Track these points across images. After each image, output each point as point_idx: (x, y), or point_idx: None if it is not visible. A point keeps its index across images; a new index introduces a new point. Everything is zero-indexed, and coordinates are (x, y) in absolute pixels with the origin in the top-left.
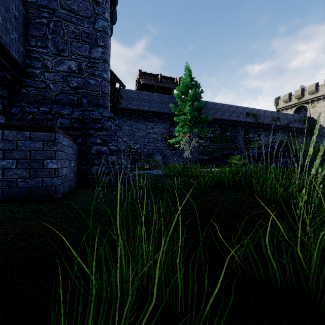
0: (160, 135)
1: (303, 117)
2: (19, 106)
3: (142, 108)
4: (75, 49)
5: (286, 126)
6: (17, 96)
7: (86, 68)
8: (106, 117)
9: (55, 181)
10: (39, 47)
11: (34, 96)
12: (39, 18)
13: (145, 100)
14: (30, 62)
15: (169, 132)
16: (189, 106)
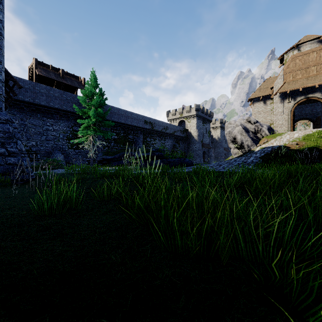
0: (61, 133)
1: (183, 128)
2: None
3: (38, 102)
4: None
5: (172, 134)
6: None
7: None
8: (2, 119)
9: None
10: None
11: None
12: None
13: (43, 94)
14: None
15: (72, 131)
16: (93, 111)
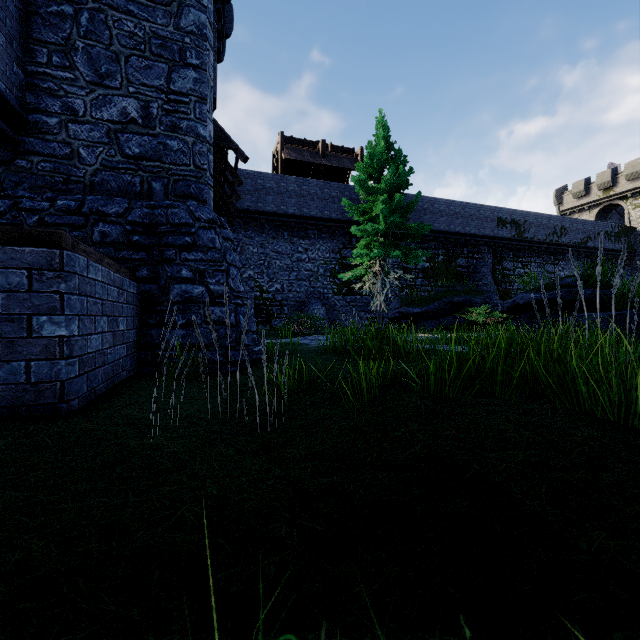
0: (322, 265)
1: (616, 226)
2: (9, 196)
3: (285, 210)
4: (137, 72)
5: (580, 246)
6: (7, 174)
7: (159, 114)
8: (203, 220)
9: (61, 368)
10: (56, 68)
11: (46, 174)
12: (57, 2)
13: (293, 194)
14: (37, 99)
15: (340, 258)
16: (382, 203)
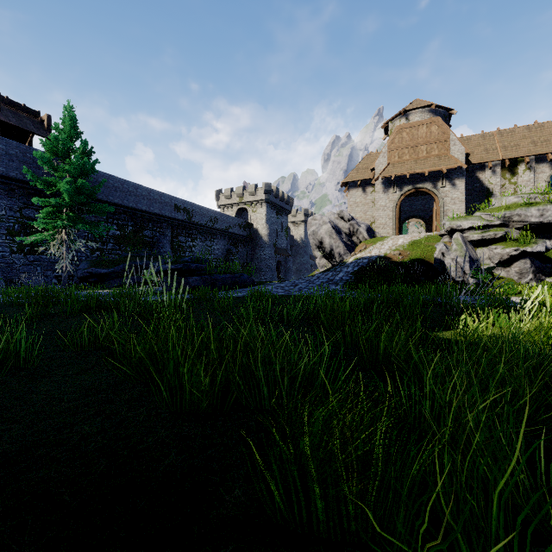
0: None
1: (244, 222)
2: None
3: None
4: None
5: (225, 231)
6: None
7: None
8: None
9: None
10: None
11: None
12: None
13: None
14: None
15: (21, 217)
16: (67, 183)
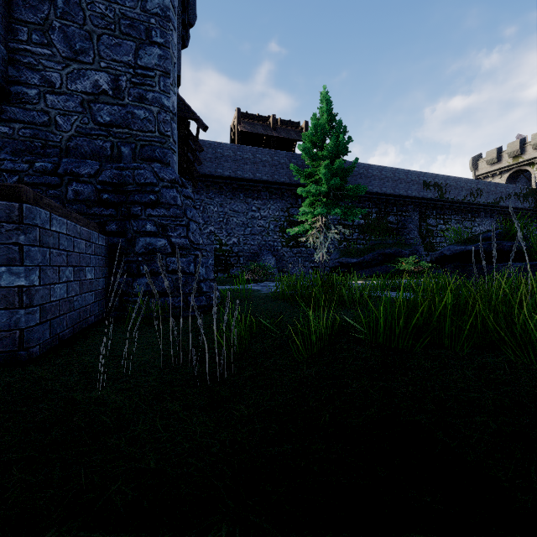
0: (272, 222)
1: (525, 188)
2: None
3: (241, 174)
4: (108, 49)
5: (493, 205)
6: None
7: (128, 86)
8: (166, 180)
9: (20, 317)
10: (35, 45)
11: (26, 140)
12: None
13: (247, 161)
14: (18, 73)
15: (288, 216)
16: (324, 168)
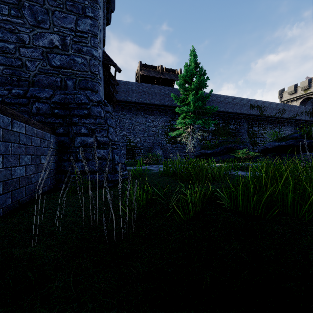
0: (160, 129)
1: (311, 108)
2: None
3: (142, 100)
4: (58, 20)
5: (292, 119)
6: None
7: (71, 43)
8: (94, 101)
9: None
10: (13, 17)
11: (7, 76)
12: None
13: (146, 93)
14: (2, 34)
15: (170, 125)
16: (192, 95)
